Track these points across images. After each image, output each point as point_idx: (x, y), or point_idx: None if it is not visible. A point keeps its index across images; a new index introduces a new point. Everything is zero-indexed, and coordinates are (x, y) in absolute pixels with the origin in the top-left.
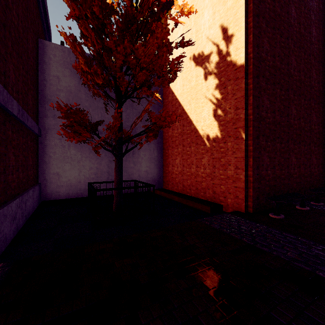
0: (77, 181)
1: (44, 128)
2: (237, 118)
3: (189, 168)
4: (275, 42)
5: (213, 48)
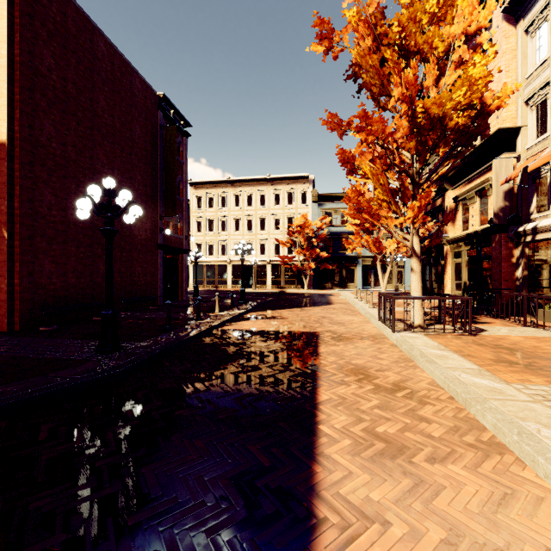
0: None
1: None
2: None
3: None
4: (67, 129)
5: None
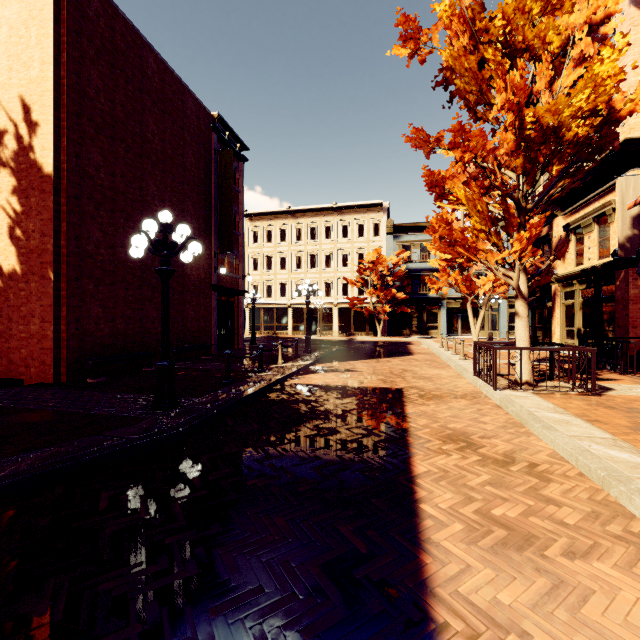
0: None
1: None
2: (44, 249)
3: None
4: (116, 157)
5: (8, 125)
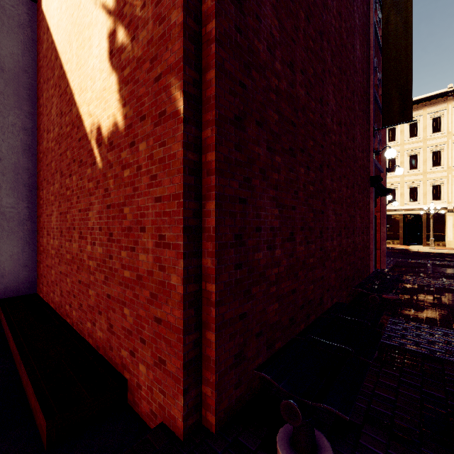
0: None
1: None
2: (162, 34)
3: (68, 240)
4: None
5: None
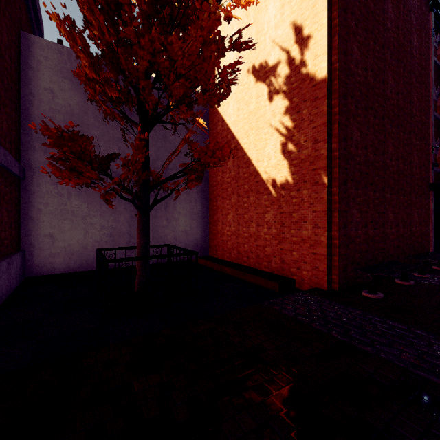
0: (83, 247)
1: (30, 166)
2: (316, 155)
3: (246, 227)
4: (367, 50)
5: (281, 56)
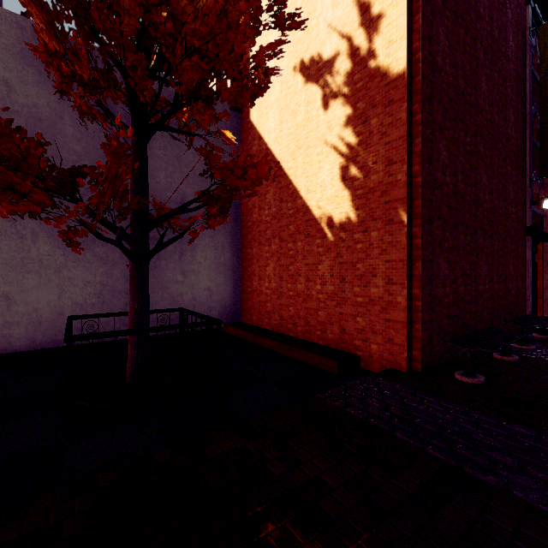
0: (56, 312)
1: None
2: (390, 182)
3: (292, 283)
4: (457, 41)
5: (340, 45)
